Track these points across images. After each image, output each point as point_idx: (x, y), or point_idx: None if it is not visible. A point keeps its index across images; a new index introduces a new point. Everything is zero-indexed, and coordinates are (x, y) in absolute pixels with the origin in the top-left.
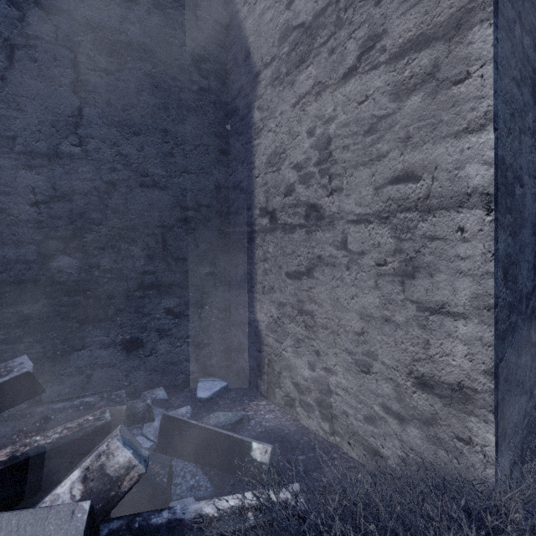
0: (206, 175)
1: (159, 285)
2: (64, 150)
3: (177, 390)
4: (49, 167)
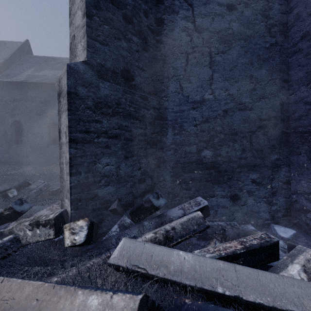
0: (274, 97)
1: (248, 165)
2: (206, 97)
3: (258, 228)
4: (200, 107)
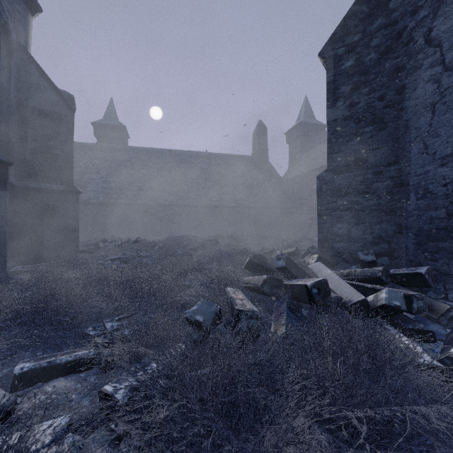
0: None
1: None
2: None
3: None
4: (452, 161)
